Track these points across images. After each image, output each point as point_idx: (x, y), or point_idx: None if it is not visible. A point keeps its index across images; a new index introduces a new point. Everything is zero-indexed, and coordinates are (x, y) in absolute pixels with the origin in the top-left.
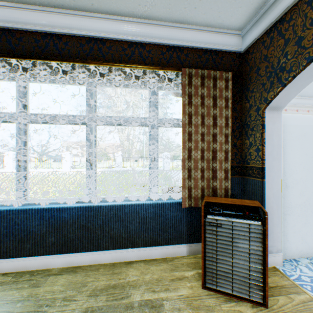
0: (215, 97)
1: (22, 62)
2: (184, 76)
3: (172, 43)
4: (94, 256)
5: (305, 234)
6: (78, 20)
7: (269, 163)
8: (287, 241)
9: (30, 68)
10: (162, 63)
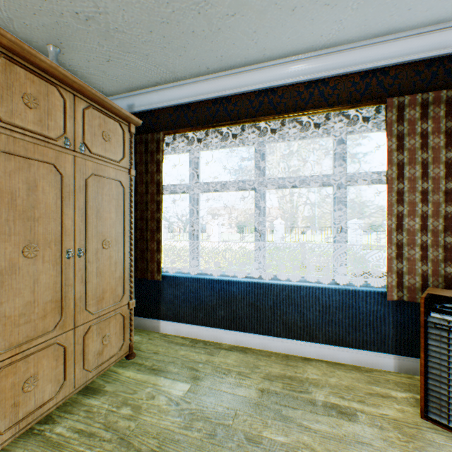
0: (449, 131)
1: (196, 133)
2: (389, 109)
3: (369, 67)
4: (264, 341)
5: None
6: (247, 76)
7: None
8: None
9: (202, 137)
10: (352, 99)
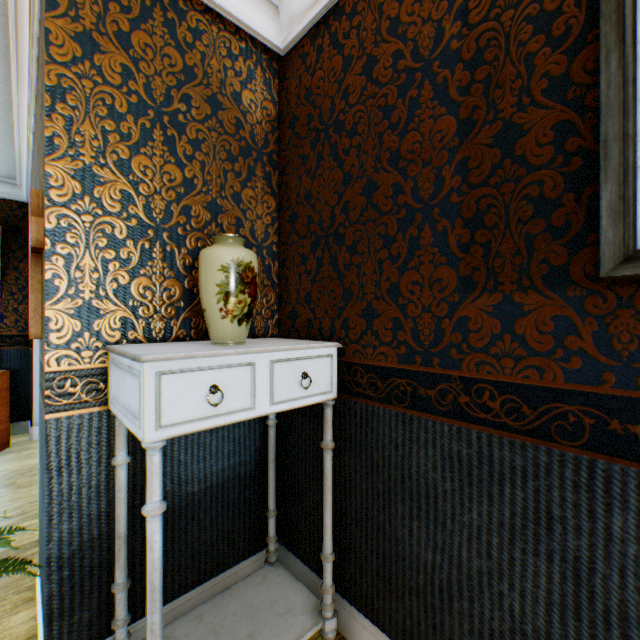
0: None
1: None
2: None
3: None
4: None
5: None
6: None
7: None
8: None
9: None
10: None
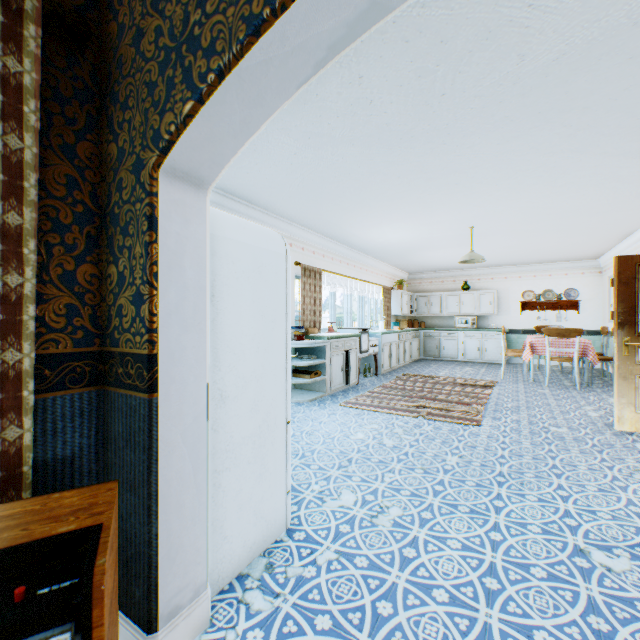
0: None
1: None
2: None
3: None
4: None
5: (262, 499)
6: None
7: (174, 339)
8: (226, 539)
9: None
10: None
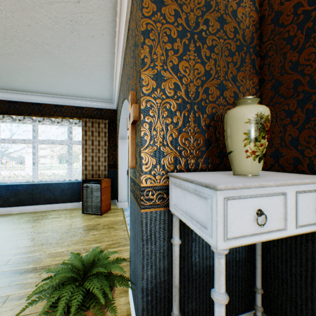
0: (99, 132)
1: None
2: (83, 122)
3: (78, 106)
4: (36, 207)
5: None
6: (27, 96)
7: (121, 162)
8: None
9: (1, 117)
10: (73, 115)
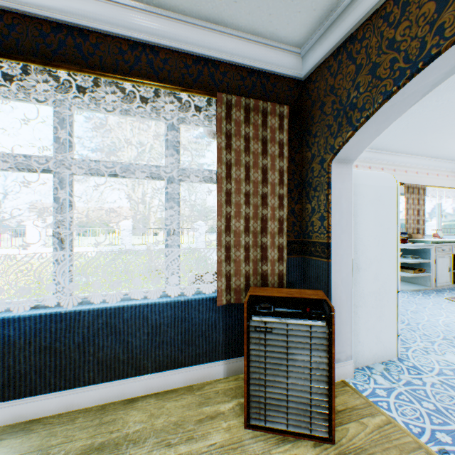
0: (265, 140)
1: None
2: (219, 104)
3: (202, 53)
4: (68, 398)
5: (380, 331)
6: None
7: (337, 236)
8: (359, 342)
9: None
10: (185, 82)
